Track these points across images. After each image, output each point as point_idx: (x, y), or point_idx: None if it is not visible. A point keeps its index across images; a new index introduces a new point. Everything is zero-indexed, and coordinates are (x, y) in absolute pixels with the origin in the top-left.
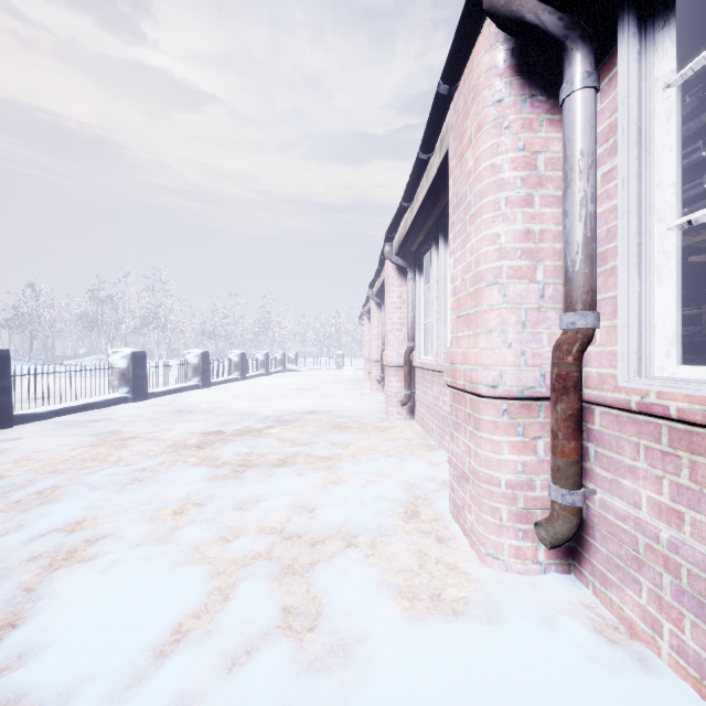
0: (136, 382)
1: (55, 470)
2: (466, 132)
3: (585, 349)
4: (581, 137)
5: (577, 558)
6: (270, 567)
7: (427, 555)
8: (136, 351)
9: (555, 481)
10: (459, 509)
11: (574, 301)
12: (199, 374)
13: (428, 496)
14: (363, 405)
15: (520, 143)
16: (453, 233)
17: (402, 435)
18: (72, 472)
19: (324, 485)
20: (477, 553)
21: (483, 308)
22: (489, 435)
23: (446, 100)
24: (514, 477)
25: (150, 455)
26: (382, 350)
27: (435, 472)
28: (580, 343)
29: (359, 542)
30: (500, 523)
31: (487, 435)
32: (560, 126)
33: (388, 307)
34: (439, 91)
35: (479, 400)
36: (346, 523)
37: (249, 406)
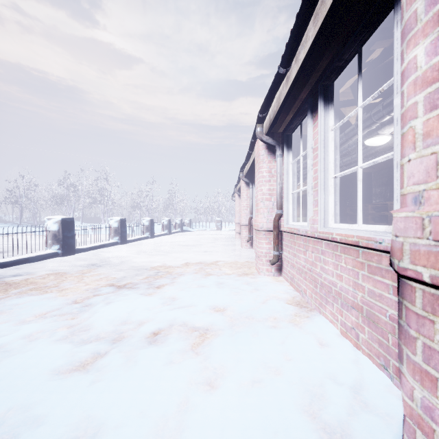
0: (65, 241)
1: None
2: None
3: None
4: None
5: None
6: None
7: None
8: (65, 218)
9: None
10: None
11: None
12: (118, 234)
13: (346, 432)
14: (236, 260)
15: None
16: None
17: (275, 295)
18: None
19: (195, 393)
20: None
21: None
22: None
23: None
24: None
25: (26, 322)
26: (249, 217)
27: (331, 364)
28: None
29: None
30: None
31: None
32: None
33: (259, 180)
34: None
35: None
36: None
37: (148, 260)
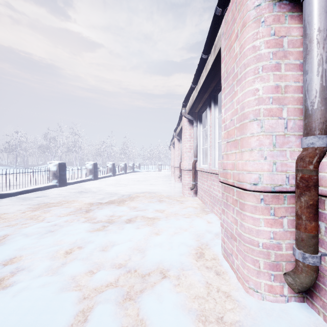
0: (60, 177)
1: (9, 225)
2: (233, 32)
3: (321, 160)
4: (319, 19)
5: (309, 294)
6: (116, 294)
7: (211, 285)
8: (60, 162)
9: (299, 247)
10: (228, 254)
11: (313, 129)
12: (92, 173)
13: (208, 243)
14: (171, 189)
15: (272, 31)
16: (224, 94)
17: (191, 205)
18: (17, 226)
19: (151, 235)
20: (242, 285)
21: (247, 135)
22: (251, 214)
23: (219, 19)
24: (268, 241)
25: (61, 216)
26: (180, 162)
27: (210, 228)
28: (318, 156)
29: (170, 275)
30: (258, 269)
31: (249, 214)
32: (298, 19)
33: (184, 140)
34: (216, 13)
35: (244, 192)
36: (163, 261)
37: (115, 189)
